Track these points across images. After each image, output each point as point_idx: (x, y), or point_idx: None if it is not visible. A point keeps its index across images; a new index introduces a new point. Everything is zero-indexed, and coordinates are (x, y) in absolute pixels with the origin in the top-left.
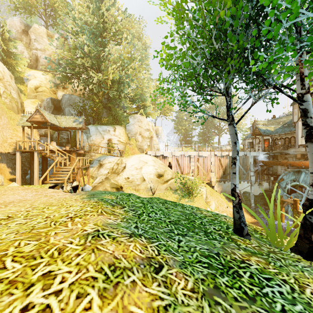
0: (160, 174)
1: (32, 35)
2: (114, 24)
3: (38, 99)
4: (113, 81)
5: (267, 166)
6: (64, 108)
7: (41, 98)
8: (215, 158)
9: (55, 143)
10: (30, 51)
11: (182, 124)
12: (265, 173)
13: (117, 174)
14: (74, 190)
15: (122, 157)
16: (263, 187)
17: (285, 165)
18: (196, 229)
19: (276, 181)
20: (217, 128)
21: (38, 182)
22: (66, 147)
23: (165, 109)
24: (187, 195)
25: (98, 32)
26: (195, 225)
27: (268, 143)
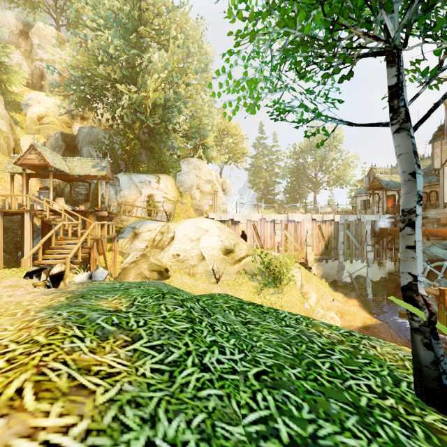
0: (229, 249)
1: (35, 39)
2: (156, 16)
3: (42, 135)
4: (156, 104)
5: (393, 237)
6: (82, 148)
7: (48, 133)
8: (313, 224)
9: (63, 200)
10: (32, 62)
11: (260, 176)
12: (389, 247)
13: (161, 249)
14: (53, 283)
15: (170, 222)
16: (385, 268)
17: (423, 235)
18: (332, 401)
19: None
20: (313, 181)
21: (31, 262)
22: (80, 207)
23: (235, 152)
24: (272, 282)
25: (131, 25)
26: (323, 380)
27: (393, 202)
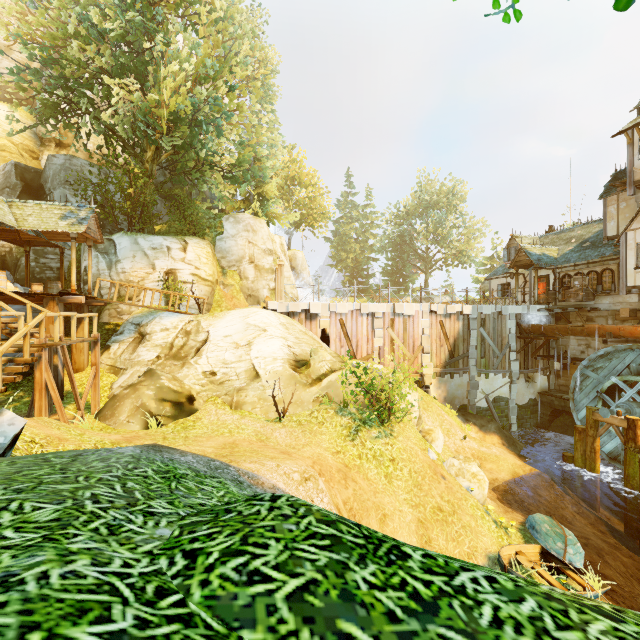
0: (301, 361)
1: None
2: None
3: None
4: (178, 116)
5: (548, 338)
6: (52, 191)
7: None
8: (433, 319)
9: (3, 275)
10: None
11: (347, 249)
12: (541, 354)
13: (183, 362)
14: None
15: (202, 315)
16: (536, 385)
17: (595, 335)
18: None
19: (564, 371)
20: (423, 257)
21: None
22: (34, 287)
23: (310, 212)
24: (375, 417)
25: None
26: None
27: (545, 286)
